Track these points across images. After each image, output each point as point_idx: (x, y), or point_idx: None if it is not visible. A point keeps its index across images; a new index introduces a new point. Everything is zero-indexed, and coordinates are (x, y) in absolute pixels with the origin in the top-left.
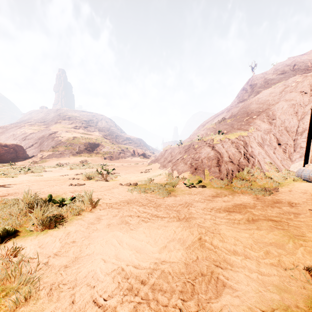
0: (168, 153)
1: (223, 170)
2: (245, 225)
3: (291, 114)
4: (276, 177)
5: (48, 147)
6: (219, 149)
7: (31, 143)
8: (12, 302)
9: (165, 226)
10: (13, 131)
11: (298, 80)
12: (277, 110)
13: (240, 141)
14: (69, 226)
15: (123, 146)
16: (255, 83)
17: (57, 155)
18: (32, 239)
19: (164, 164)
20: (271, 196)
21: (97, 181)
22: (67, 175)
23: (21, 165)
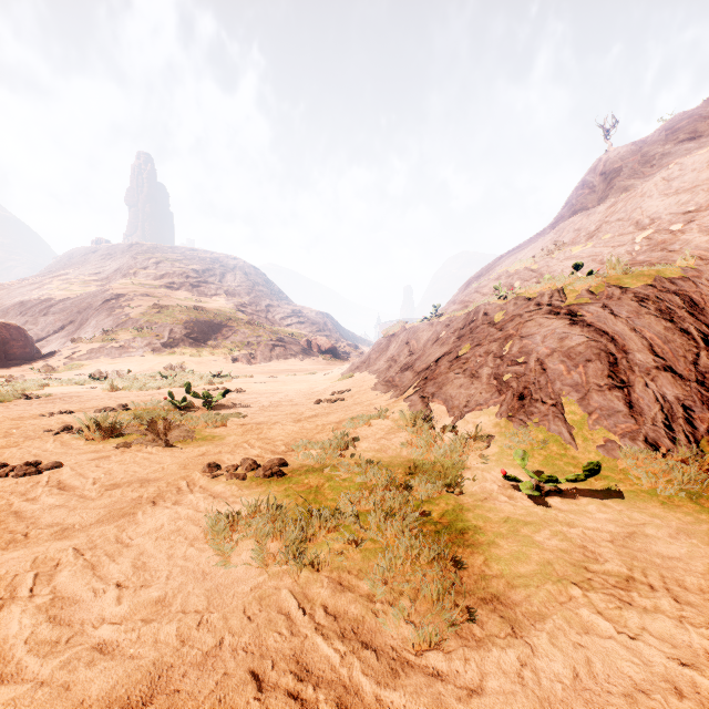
0: (399, 344)
1: (645, 406)
2: None
3: None
4: None
5: (95, 332)
6: (601, 323)
7: (60, 323)
8: None
9: None
10: (22, 295)
11: None
12: None
13: (667, 295)
14: None
15: (282, 331)
16: (617, 168)
17: (113, 350)
18: None
19: (389, 374)
20: None
21: (127, 446)
22: (65, 414)
23: (2, 376)
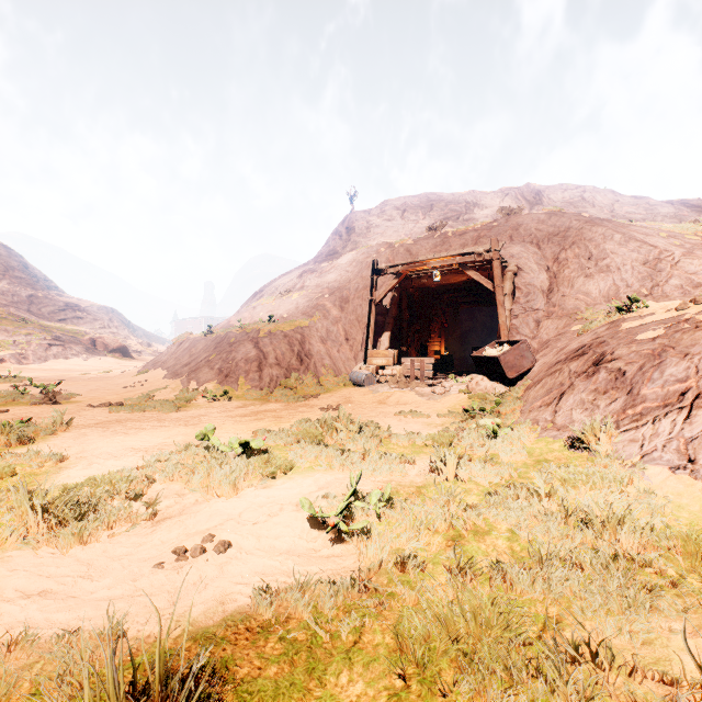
0: (184, 350)
1: (265, 377)
2: (250, 422)
3: (365, 299)
4: (329, 382)
5: None
6: (264, 347)
7: None
8: (50, 464)
9: (170, 430)
10: None
11: (382, 250)
12: (351, 290)
13: (296, 334)
14: (50, 441)
15: (56, 328)
16: (354, 227)
17: None
18: (12, 451)
19: (175, 370)
20: (304, 402)
21: (36, 404)
22: None
23: None
